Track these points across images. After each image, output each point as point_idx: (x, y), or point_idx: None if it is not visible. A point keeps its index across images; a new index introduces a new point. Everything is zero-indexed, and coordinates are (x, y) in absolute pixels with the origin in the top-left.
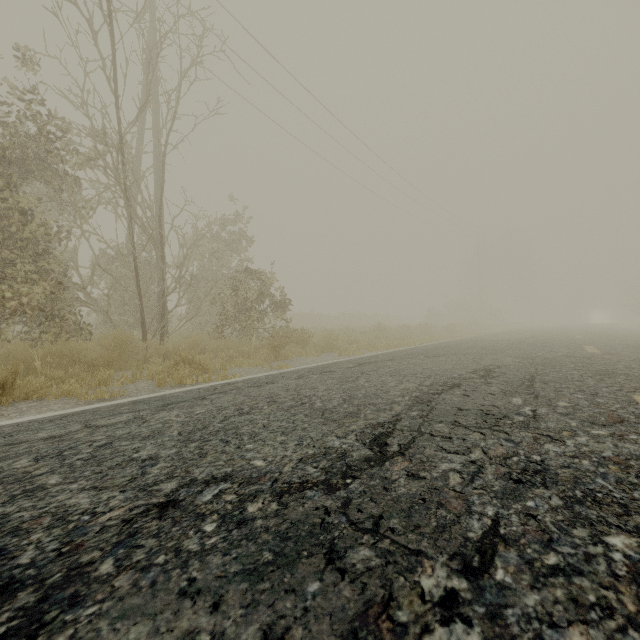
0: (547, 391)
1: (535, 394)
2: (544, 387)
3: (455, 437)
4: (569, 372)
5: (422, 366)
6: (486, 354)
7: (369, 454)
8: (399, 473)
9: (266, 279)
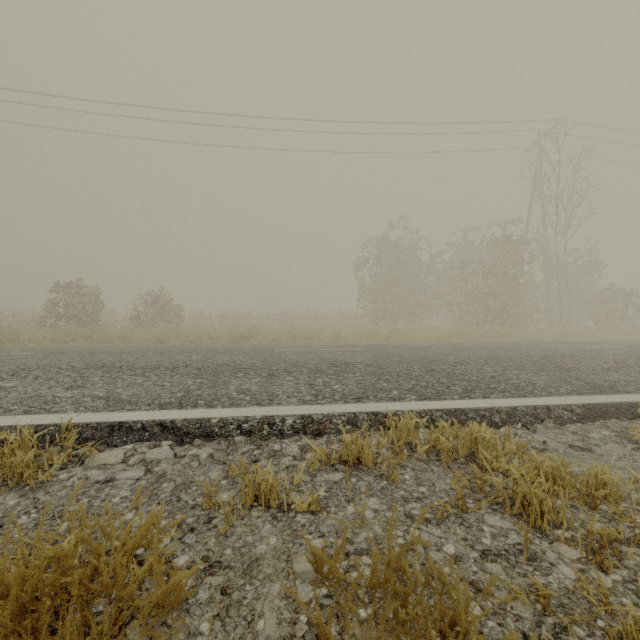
0: None
1: None
2: None
3: None
4: None
5: None
6: None
7: None
8: None
9: (628, 294)
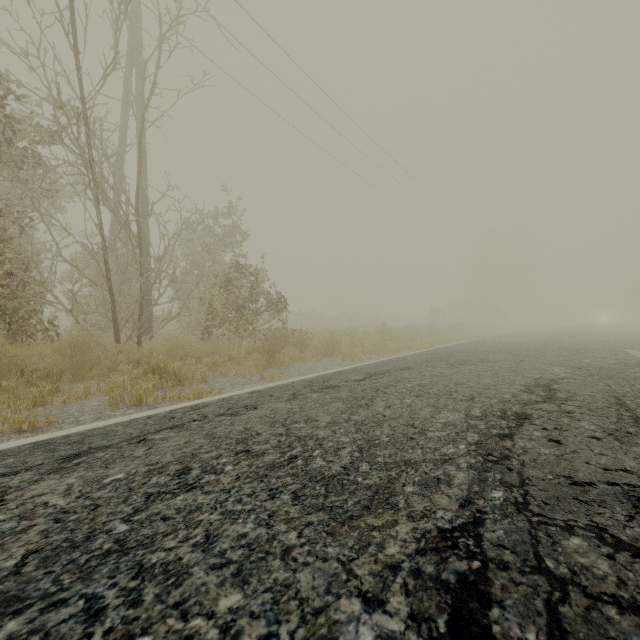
0: None
1: None
2: None
3: None
4: None
5: (452, 379)
6: (521, 361)
7: None
8: None
9: (261, 275)
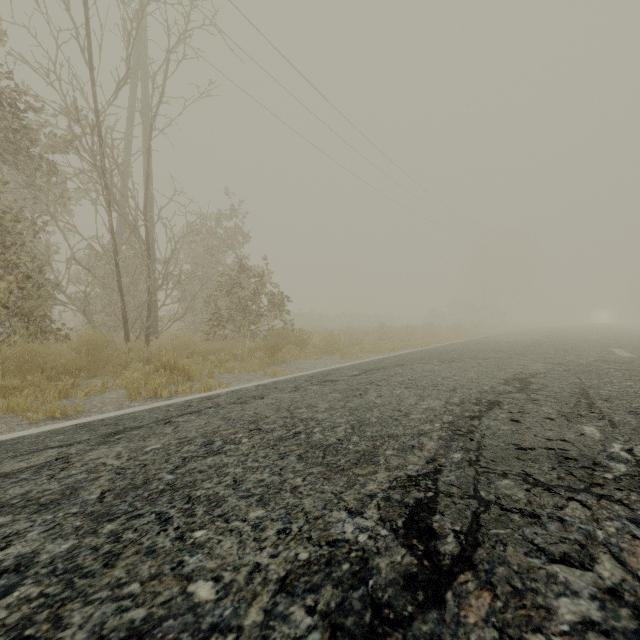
0: (620, 414)
1: (608, 419)
2: (611, 407)
3: (544, 514)
4: (624, 383)
5: (440, 374)
6: (508, 358)
7: (409, 564)
8: (483, 637)
9: (262, 276)
